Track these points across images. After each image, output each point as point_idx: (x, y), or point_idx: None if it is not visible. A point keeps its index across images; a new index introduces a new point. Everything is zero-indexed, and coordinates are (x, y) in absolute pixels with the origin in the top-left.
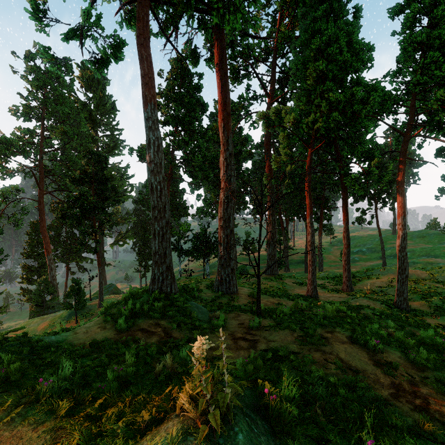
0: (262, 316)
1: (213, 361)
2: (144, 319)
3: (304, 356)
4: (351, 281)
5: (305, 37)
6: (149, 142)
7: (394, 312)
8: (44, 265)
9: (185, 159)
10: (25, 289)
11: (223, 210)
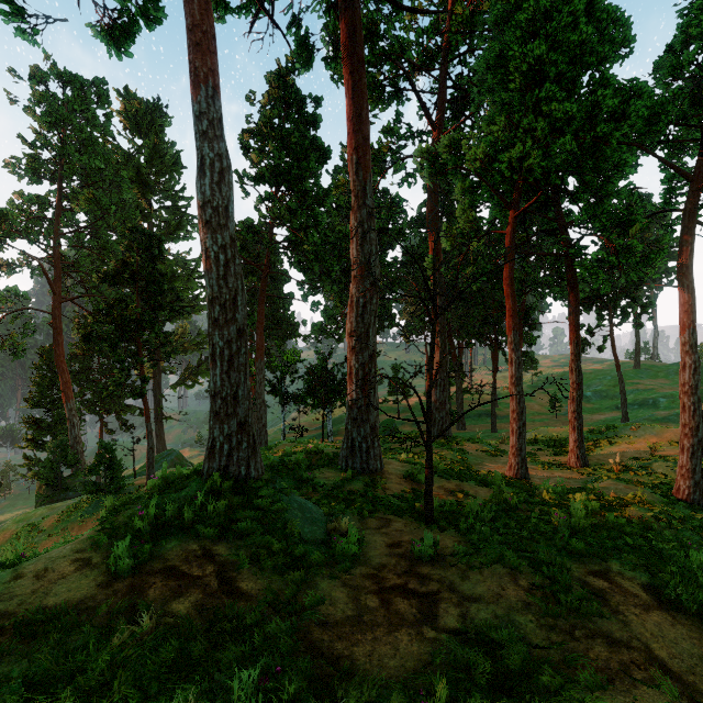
0: (436, 526)
1: (331, 681)
2: (181, 540)
3: (568, 659)
4: (584, 449)
5: (504, 7)
6: (201, 163)
7: (681, 509)
8: (62, 418)
9: (291, 241)
10: (31, 458)
11: (356, 317)
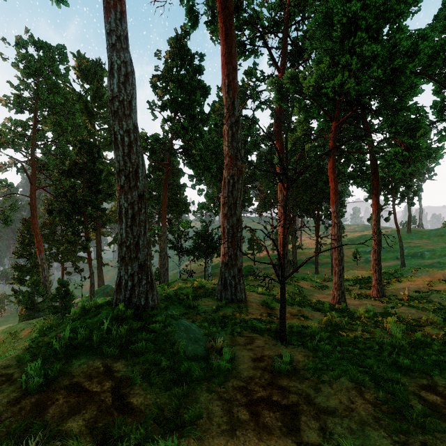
0: (289, 343)
1: None
2: (88, 358)
3: None
4: (382, 285)
5: None
6: (111, 67)
7: None
8: (36, 265)
9: (184, 148)
10: (16, 290)
11: (227, 193)
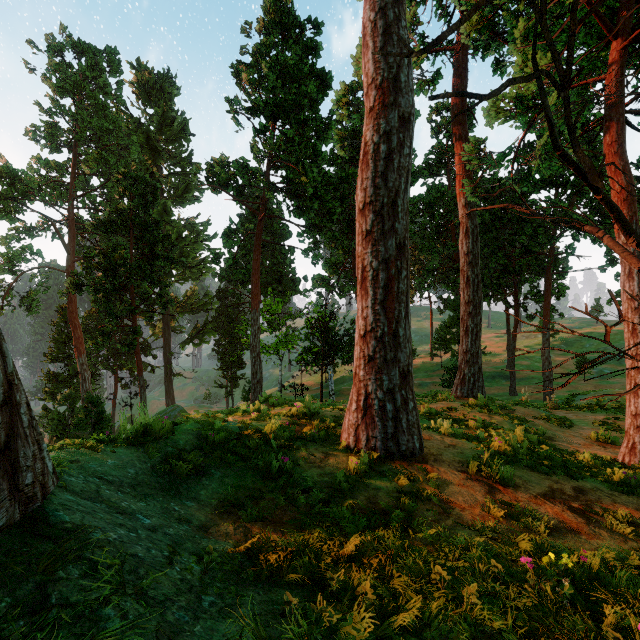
0: None
1: None
2: None
3: None
4: None
5: None
6: None
7: None
8: (77, 373)
9: (289, 180)
10: (49, 410)
11: (373, 178)
